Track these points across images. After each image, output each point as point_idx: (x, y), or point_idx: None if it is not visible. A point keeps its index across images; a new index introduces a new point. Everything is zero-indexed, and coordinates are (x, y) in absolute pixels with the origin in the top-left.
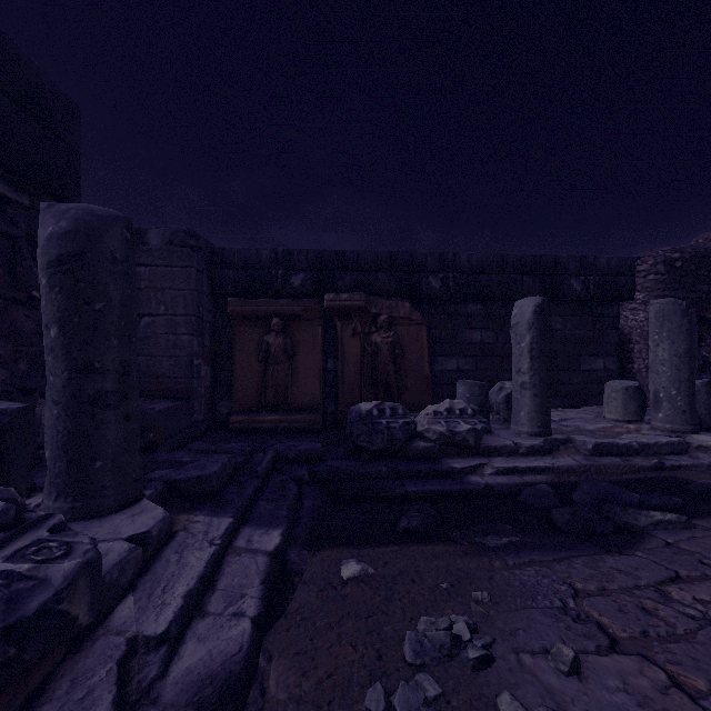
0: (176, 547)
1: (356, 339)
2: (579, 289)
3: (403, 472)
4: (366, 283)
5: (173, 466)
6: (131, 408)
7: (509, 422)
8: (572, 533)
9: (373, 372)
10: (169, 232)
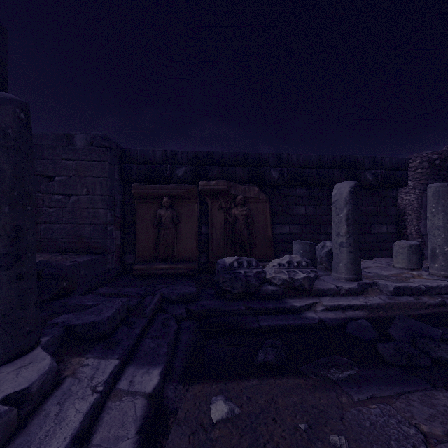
0: (59, 396)
1: (221, 212)
2: (371, 179)
3: (257, 310)
4: (227, 174)
5: (79, 309)
6: (25, 268)
7: (329, 270)
8: (398, 366)
9: (233, 235)
10: (90, 137)
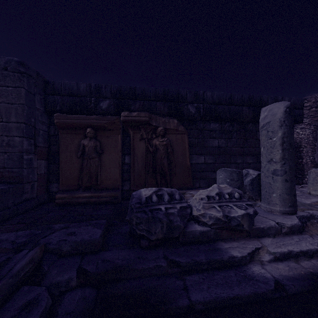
0: None
1: (142, 142)
2: None
3: (184, 266)
4: (149, 108)
5: None
6: None
7: (253, 199)
8: None
9: (154, 164)
10: (3, 61)
